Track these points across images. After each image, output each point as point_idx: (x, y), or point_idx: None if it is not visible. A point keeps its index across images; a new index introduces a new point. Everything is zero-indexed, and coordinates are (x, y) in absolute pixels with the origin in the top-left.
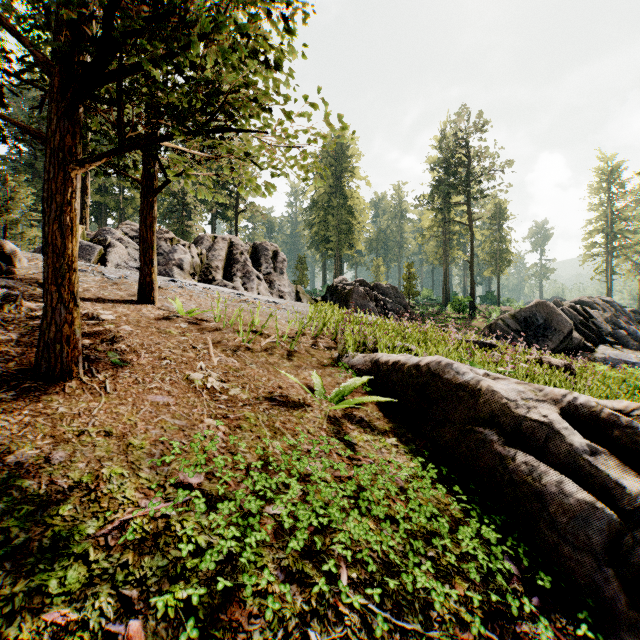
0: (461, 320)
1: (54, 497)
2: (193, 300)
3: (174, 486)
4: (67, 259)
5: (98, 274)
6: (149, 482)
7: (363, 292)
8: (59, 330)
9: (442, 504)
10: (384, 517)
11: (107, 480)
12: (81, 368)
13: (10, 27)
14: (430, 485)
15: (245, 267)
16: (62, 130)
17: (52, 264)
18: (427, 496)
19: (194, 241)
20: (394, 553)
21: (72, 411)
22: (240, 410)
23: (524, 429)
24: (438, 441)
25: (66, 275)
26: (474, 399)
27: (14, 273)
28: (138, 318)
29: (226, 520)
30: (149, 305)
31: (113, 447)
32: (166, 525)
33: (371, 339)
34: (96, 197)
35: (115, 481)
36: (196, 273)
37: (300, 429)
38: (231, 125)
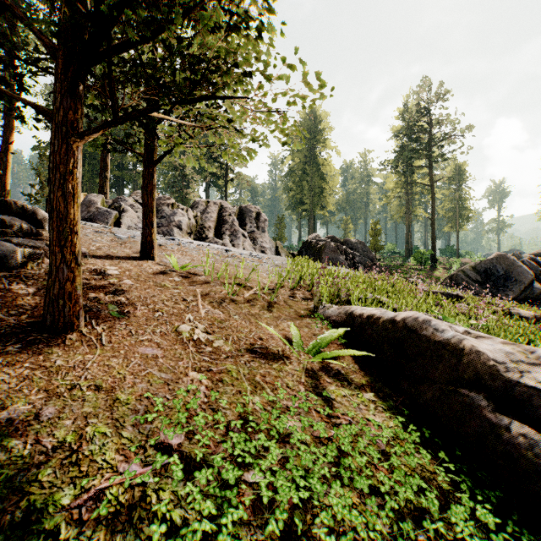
0: (423, 271)
1: (36, 459)
2: (187, 256)
3: (154, 447)
4: (69, 223)
5: (111, 234)
6: (130, 442)
7: (334, 247)
8: (62, 287)
9: (427, 472)
10: (368, 491)
11: (90, 440)
12: (82, 321)
13: (20, 16)
14: (413, 450)
15: (232, 227)
16: (65, 107)
17: (56, 227)
18: (412, 465)
19: (191, 206)
20: (381, 535)
21: (68, 364)
22: (223, 363)
23: (517, 395)
24: (417, 398)
25: (68, 237)
26: (456, 358)
27: (41, 235)
28: (139, 273)
29: (203, 490)
30: (149, 261)
31: (101, 402)
32: (142, 495)
33: (344, 291)
34: (115, 172)
35: (97, 441)
36: (192, 232)
37: (279, 384)
38: (214, 94)
